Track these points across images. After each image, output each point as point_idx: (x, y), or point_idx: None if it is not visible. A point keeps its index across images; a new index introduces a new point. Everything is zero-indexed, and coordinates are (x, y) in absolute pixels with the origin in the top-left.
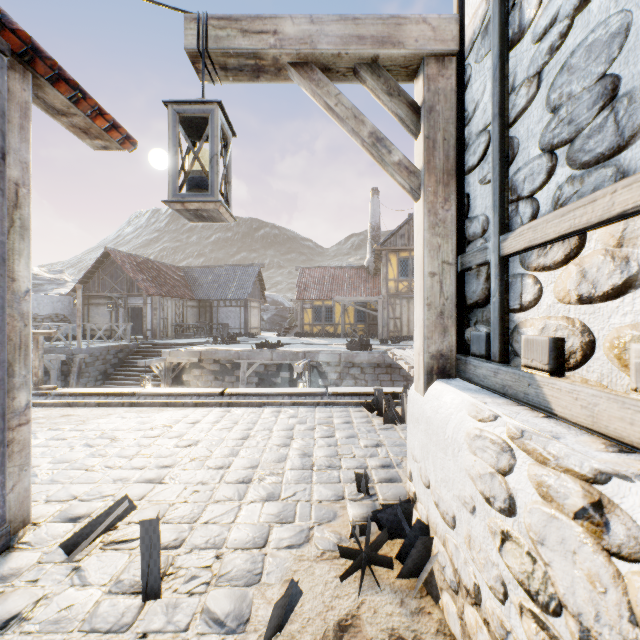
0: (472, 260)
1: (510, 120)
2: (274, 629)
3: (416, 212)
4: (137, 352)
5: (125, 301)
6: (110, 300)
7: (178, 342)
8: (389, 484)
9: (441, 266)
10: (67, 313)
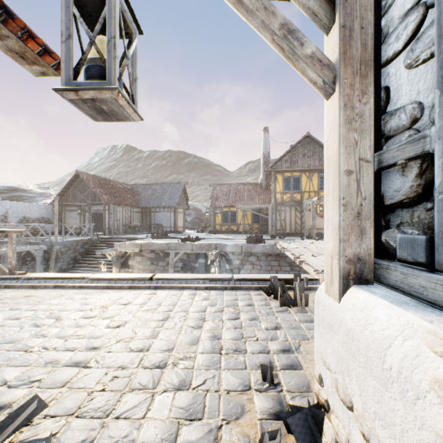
0: (397, 155)
1: None
2: None
3: (327, 110)
4: (98, 244)
5: (90, 208)
6: (79, 207)
7: (126, 237)
8: (291, 371)
9: (358, 163)
10: (50, 216)
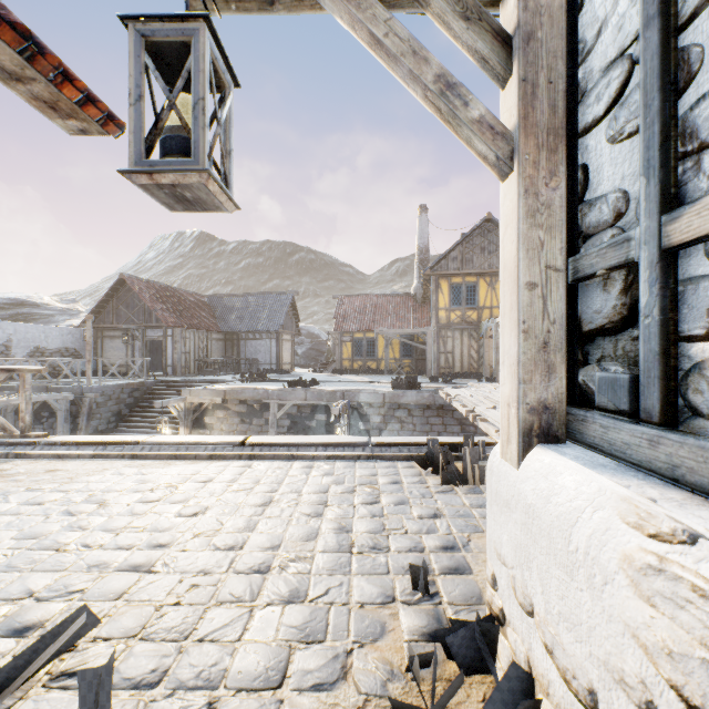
0: (597, 262)
1: (681, 20)
2: None
3: (503, 196)
4: (155, 391)
5: (142, 333)
6: (125, 332)
7: (201, 379)
8: (455, 577)
9: (544, 273)
10: (78, 347)
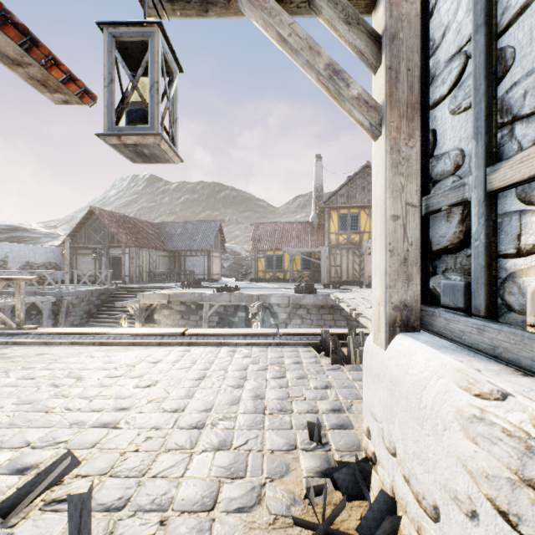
0: (442, 200)
1: (500, 28)
2: None
3: (375, 152)
4: (116, 295)
5: (107, 251)
6: (94, 251)
7: (151, 286)
8: (341, 431)
9: (405, 208)
10: (59, 262)
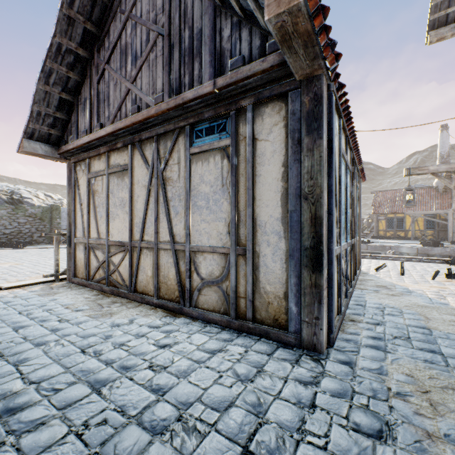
0: None
1: None
2: (433, 278)
3: None
4: None
5: None
6: None
7: None
8: None
9: None
10: None
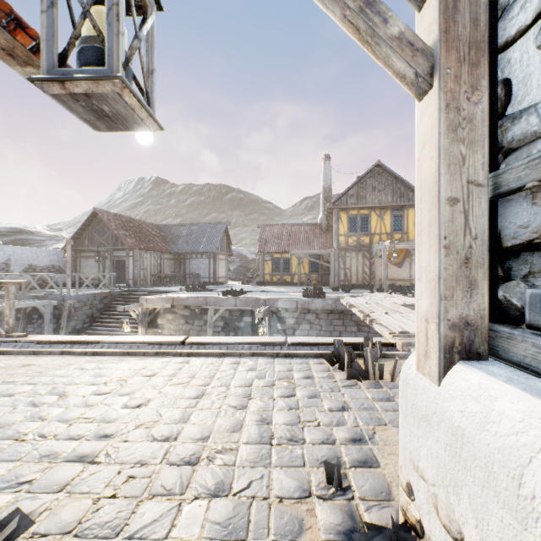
0: (526, 174)
1: None
2: None
3: (420, 115)
4: (120, 298)
5: (111, 254)
6: (98, 253)
7: (155, 290)
8: (364, 470)
9: (466, 188)
10: (62, 264)
